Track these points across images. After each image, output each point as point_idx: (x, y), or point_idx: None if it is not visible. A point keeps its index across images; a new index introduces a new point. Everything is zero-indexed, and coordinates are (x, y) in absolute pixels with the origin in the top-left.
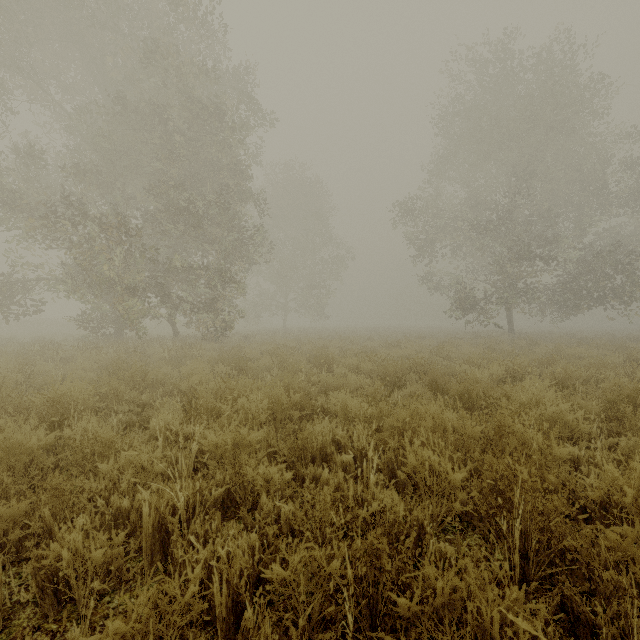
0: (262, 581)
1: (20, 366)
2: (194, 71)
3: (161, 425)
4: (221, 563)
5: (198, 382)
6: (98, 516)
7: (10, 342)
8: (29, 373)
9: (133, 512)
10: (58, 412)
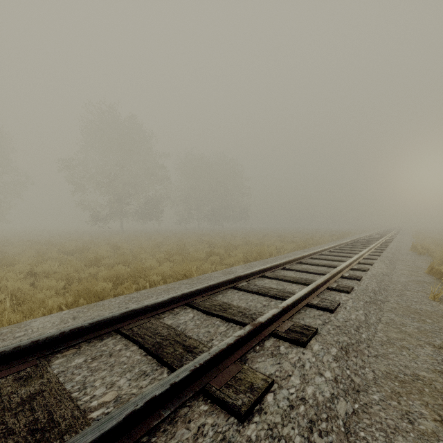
0: None
1: None
2: None
3: None
4: None
5: None
6: None
7: None
8: None
9: None
10: None
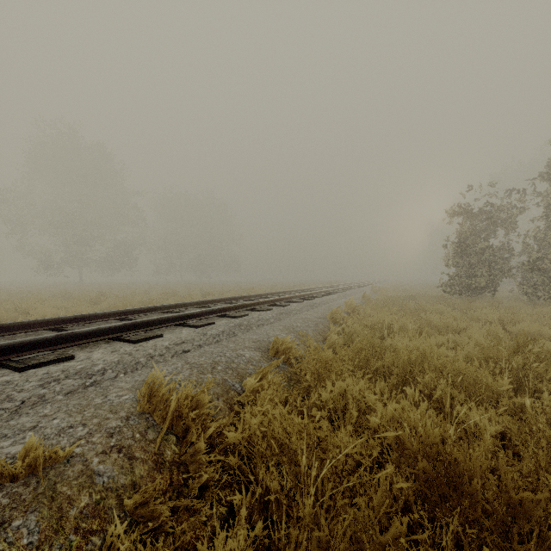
0: None
1: None
2: None
3: None
4: None
5: None
6: None
7: None
8: None
9: None
10: None
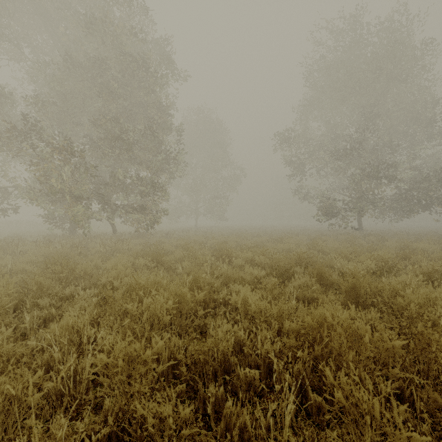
0: None
1: None
2: (126, 32)
3: (58, 333)
4: None
5: (116, 276)
6: None
7: None
8: None
9: None
10: None
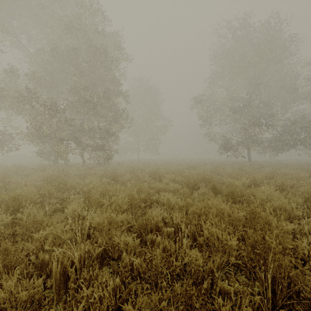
0: (121, 309)
1: (2, 179)
2: (92, 31)
3: (70, 211)
4: (96, 300)
5: (92, 187)
6: (31, 265)
7: (1, 166)
8: (7, 182)
9: (50, 263)
10: (17, 204)
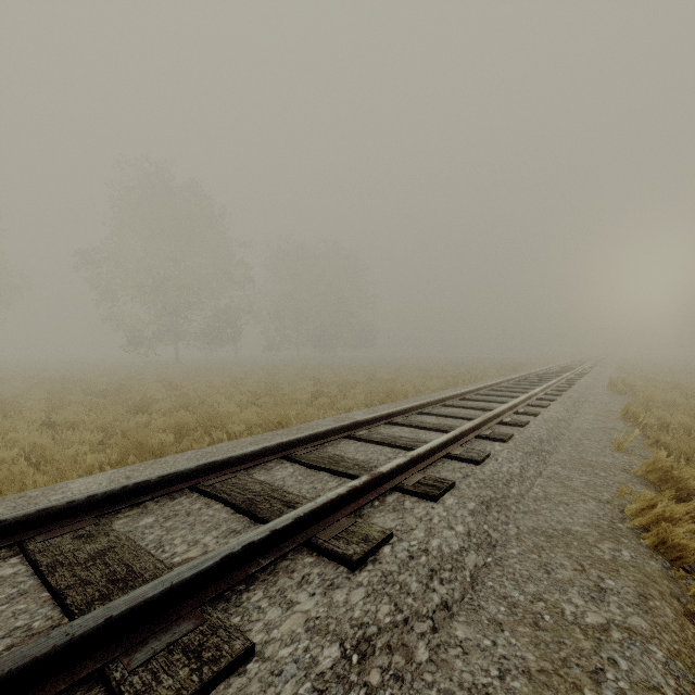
0: None
1: None
2: None
3: None
4: None
5: None
6: None
7: None
8: None
9: None
10: None
